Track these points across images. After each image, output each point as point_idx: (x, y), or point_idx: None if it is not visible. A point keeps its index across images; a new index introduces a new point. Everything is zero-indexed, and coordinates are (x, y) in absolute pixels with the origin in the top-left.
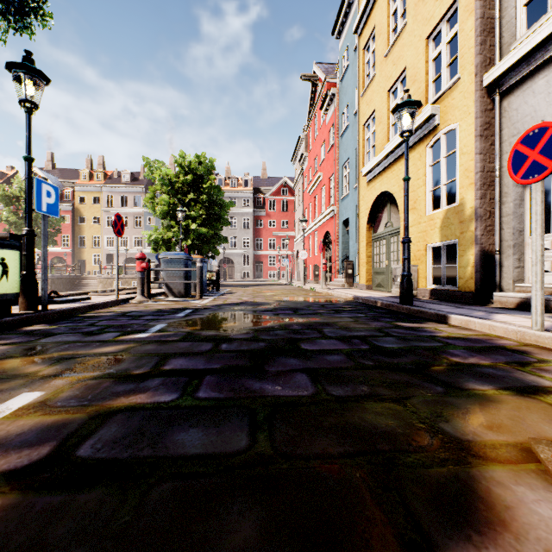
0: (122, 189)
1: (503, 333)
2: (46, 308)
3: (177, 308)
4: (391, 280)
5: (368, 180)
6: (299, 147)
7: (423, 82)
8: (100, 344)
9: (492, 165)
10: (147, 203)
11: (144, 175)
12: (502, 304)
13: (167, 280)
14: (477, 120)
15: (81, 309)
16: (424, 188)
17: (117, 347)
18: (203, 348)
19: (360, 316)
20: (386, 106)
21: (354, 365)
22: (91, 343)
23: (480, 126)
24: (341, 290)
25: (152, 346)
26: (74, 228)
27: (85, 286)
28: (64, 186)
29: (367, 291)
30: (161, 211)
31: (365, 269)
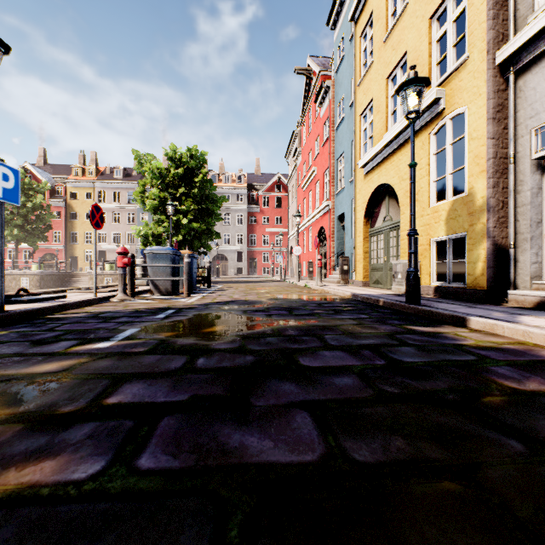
0: (115, 185)
1: (543, 341)
2: (2, 309)
3: (159, 307)
4: (389, 277)
5: (365, 172)
6: (293, 143)
7: (427, 65)
8: (43, 359)
9: (505, 150)
10: (137, 198)
11: (134, 168)
12: (519, 303)
13: (153, 277)
14: (489, 101)
15: (49, 309)
16: (428, 178)
17: (62, 363)
18: (173, 365)
19: (364, 317)
20: (385, 94)
21: (374, 394)
22: (32, 357)
23: (493, 108)
24: (337, 287)
25: (108, 361)
26: (66, 225)
27: (76, 283)
28: (56, 182)
29: (365, 288)
30: (151, 206)
31: (362, 265)
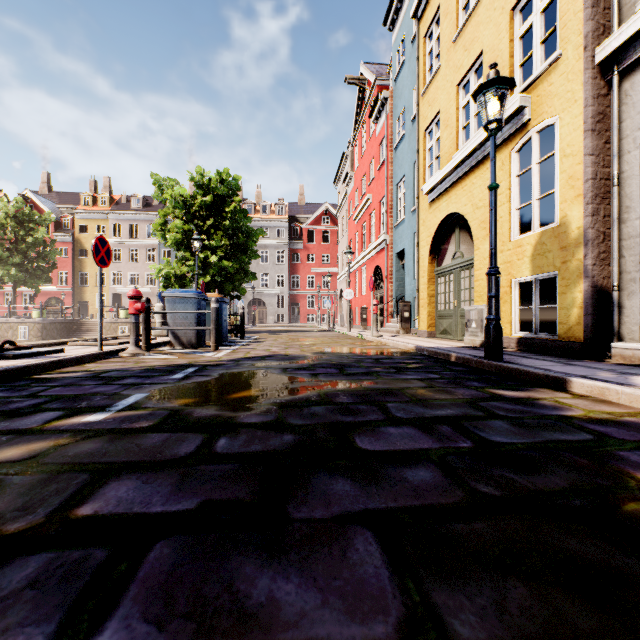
0: (132, 216)
1: None
2: None
3: (178, 364)
4: (460, 326)
5: (431, 200)
6: (343, 167)
7: (507, 67)
8: (7, 439)
9: (606, 170)
10: (157, 231)
11: (153, 196)
12: (625, 358)
13: (173, 326)
14: (587, 109)
15: (38, 367)
16: (508, 205)
17: (32, 446)
18: (183, 450)
19: (434, 377)
20: (455, 104)
21: (466, 498)
22: None
23: (591, 117)
24: (396, 338)
25: (95, 443)
26: (74, 263)
27: (85, 333)
28: (62, 213)
29: (430, 339)
30: (173, 240)
31: (426, 312)
